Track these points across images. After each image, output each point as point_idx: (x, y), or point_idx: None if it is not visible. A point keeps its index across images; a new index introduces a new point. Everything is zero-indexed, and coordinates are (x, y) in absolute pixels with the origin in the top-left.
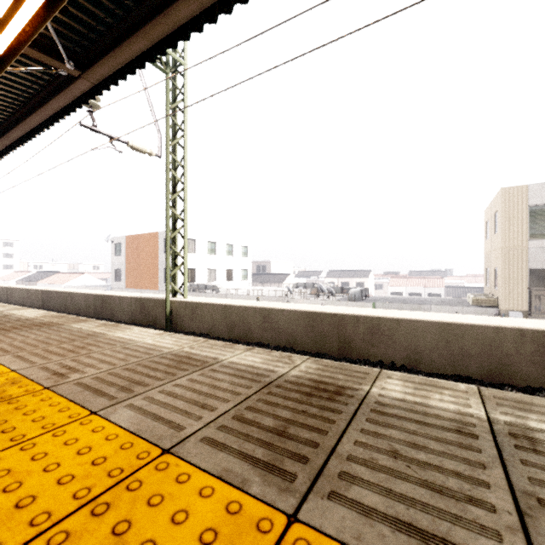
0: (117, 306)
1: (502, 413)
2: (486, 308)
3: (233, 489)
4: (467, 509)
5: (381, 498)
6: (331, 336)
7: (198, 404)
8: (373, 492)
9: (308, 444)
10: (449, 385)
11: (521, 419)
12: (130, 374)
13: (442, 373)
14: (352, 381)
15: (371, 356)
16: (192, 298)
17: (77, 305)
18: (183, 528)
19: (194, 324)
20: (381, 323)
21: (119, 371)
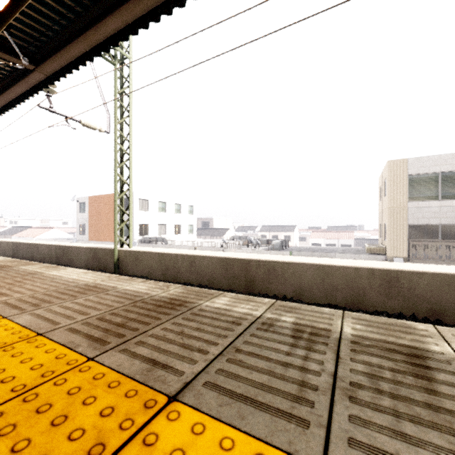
0: (75, 255)
1: (273, 313)
2: (377, 255)
3: (67, 349)
4: (193, 354)
5: (149, 351)
6: (240, 277)
7: (80, 312)
8: (148, 349)
9: (132, 330)
10: (259, 300)
11: (280, 316)
12: (45, 297)
13: (318, 303)
14: (196, 299)
15: (269, 291)
16: (136, 248)
17: (41, 254)
18: (25, 364)
19: (136, 268)
20: (276, 265)
21: (38, 295)
